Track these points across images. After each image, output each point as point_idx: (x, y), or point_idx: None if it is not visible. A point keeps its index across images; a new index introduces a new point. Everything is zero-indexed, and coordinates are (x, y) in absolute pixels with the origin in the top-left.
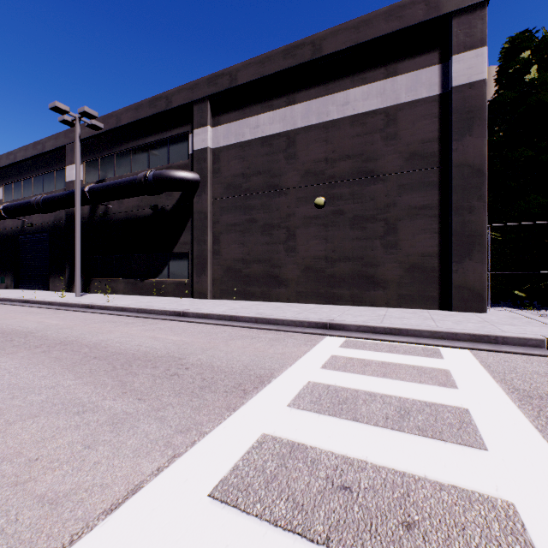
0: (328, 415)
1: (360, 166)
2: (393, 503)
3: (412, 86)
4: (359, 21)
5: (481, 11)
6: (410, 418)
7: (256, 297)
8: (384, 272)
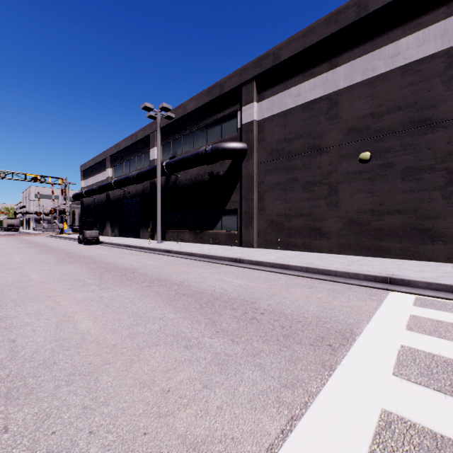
0: None
1: (414, 116)
2: None
3: None
4: None
5: None
6: None
7: (297, 247)
8: (446, 225)
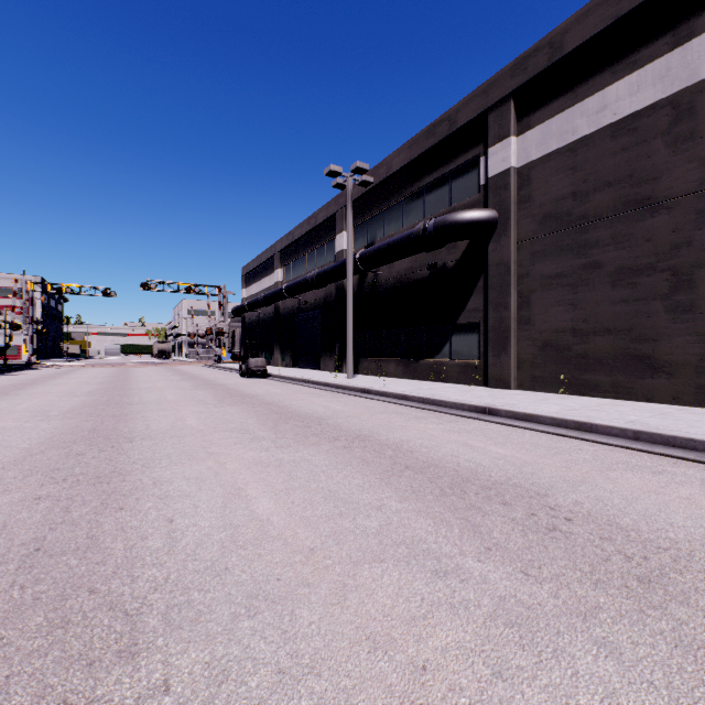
0: None
1: None
2: None
3: None
4: None
5: None
6: None
7: (600, 391)
8: None
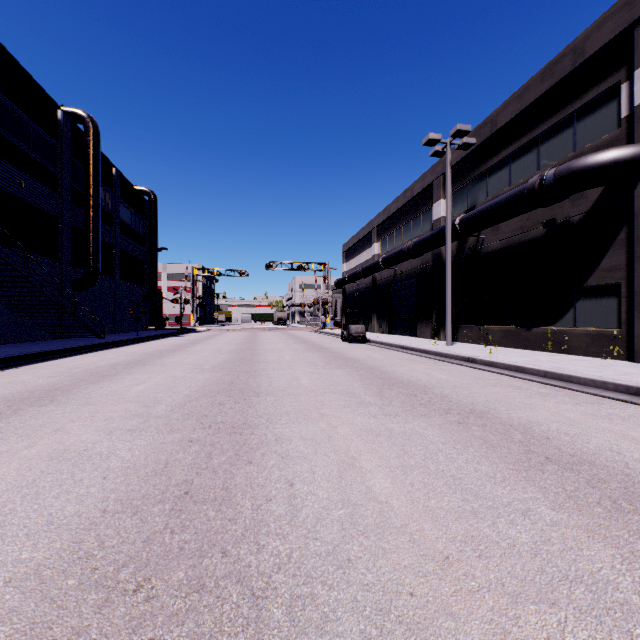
0: None
1: None
2: None
3: None
4: None
5: None
6: None
7: None
8: None
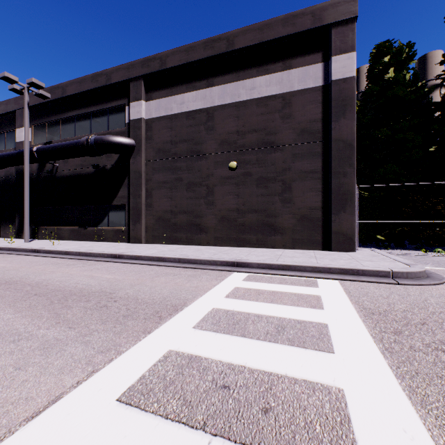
0: (223, 333)
1: (264, 138)
2: (258, 395)
3: (302, 78)
4: (263, 24)
5: (352, 25)
6: (284, 332)
7: (182, 242)
8: (282, 221)
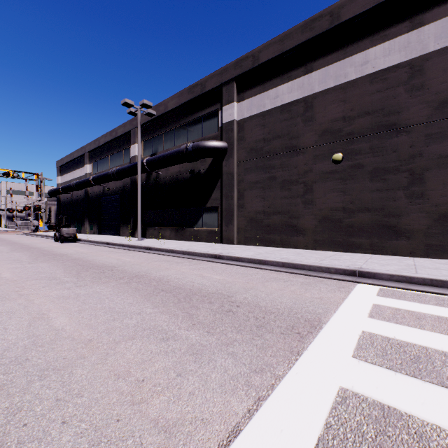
0: (406, 375)
1: (381, 120)
2: None
3: (442, 33)
4: None
5: None
6: None
7: (275, 244)
8: (409, 222)
